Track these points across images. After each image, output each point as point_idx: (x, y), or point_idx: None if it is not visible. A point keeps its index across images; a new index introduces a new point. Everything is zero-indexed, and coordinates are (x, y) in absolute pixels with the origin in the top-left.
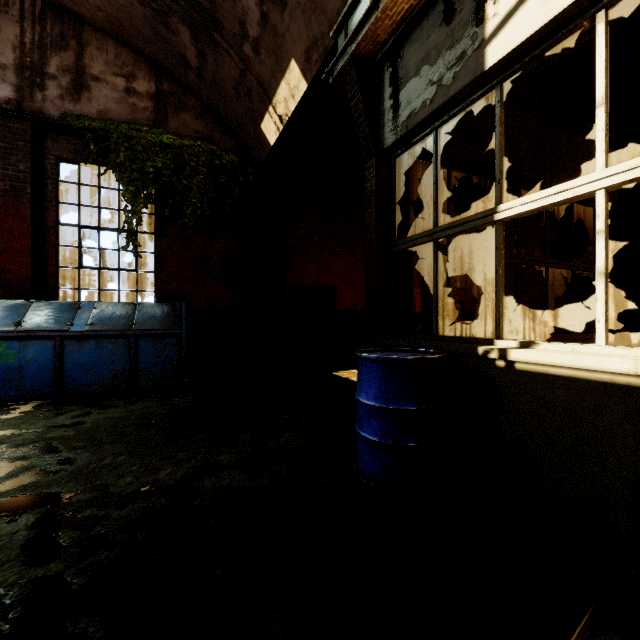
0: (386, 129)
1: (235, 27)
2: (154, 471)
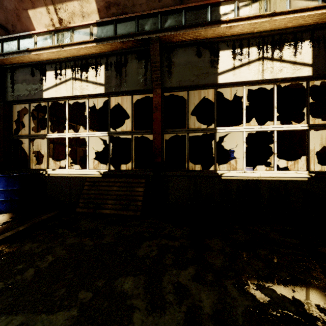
0: (8, 94)
1: None
2: None
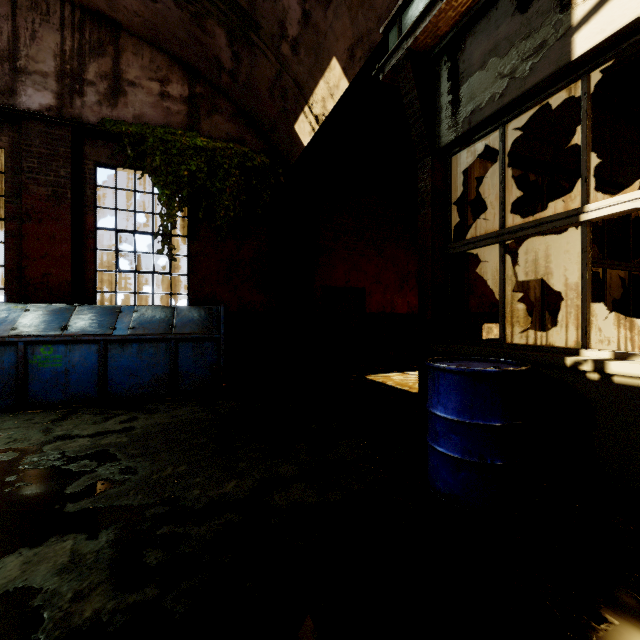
0: (443, 126)
1: (274, 27)
2: (219, 483)
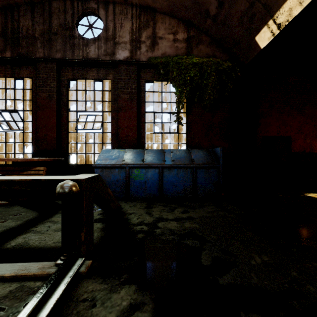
0: None
1: None
2: None
